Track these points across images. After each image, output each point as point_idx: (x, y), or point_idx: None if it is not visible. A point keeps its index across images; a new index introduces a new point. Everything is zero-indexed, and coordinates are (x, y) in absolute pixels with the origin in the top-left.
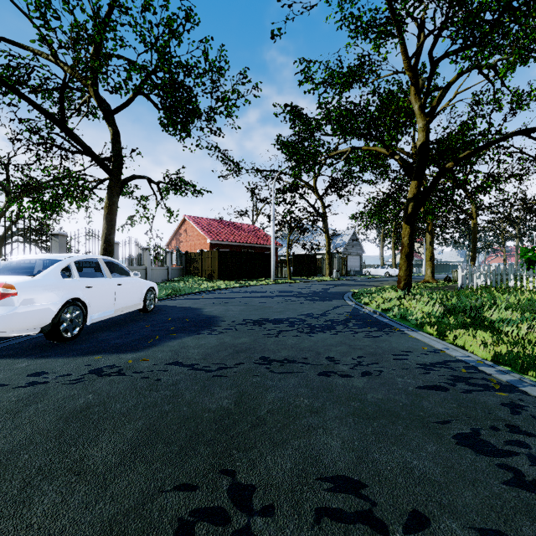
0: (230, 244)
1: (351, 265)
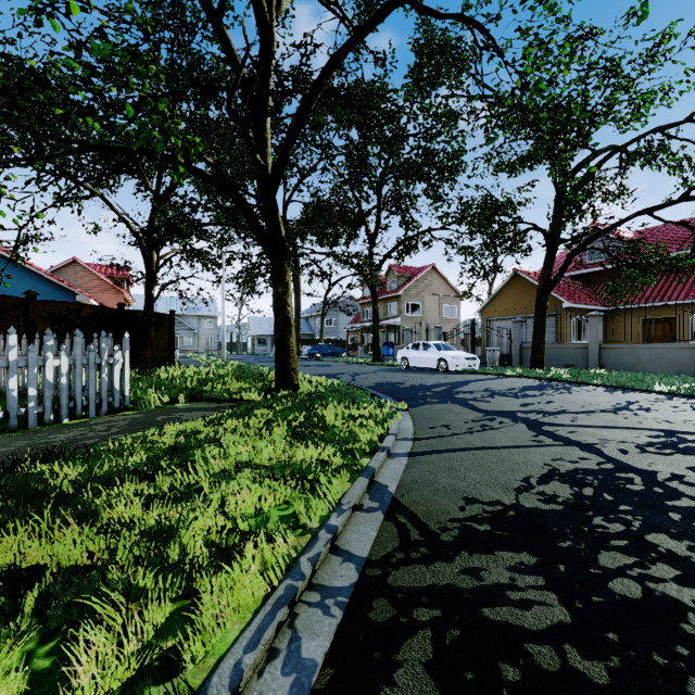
0: None
1: None
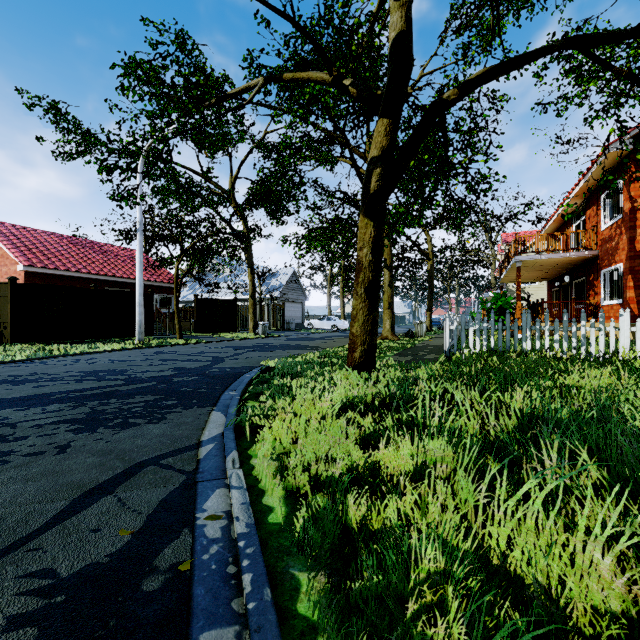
0: (77, 276)
1: (290, 315)
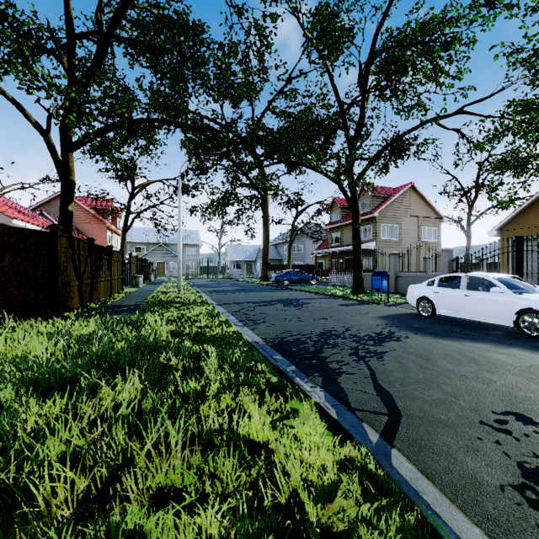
0: None
1: None
